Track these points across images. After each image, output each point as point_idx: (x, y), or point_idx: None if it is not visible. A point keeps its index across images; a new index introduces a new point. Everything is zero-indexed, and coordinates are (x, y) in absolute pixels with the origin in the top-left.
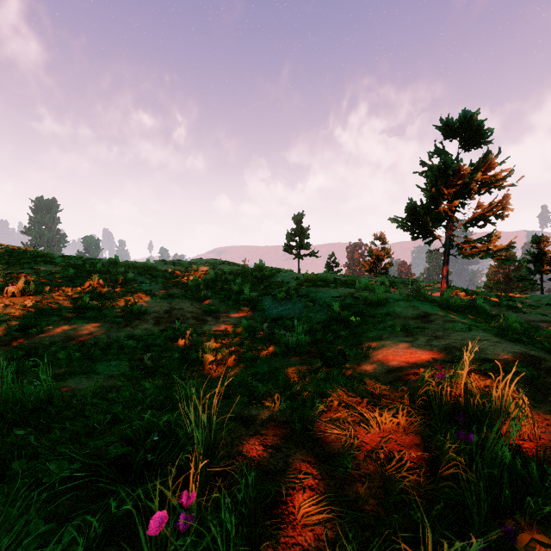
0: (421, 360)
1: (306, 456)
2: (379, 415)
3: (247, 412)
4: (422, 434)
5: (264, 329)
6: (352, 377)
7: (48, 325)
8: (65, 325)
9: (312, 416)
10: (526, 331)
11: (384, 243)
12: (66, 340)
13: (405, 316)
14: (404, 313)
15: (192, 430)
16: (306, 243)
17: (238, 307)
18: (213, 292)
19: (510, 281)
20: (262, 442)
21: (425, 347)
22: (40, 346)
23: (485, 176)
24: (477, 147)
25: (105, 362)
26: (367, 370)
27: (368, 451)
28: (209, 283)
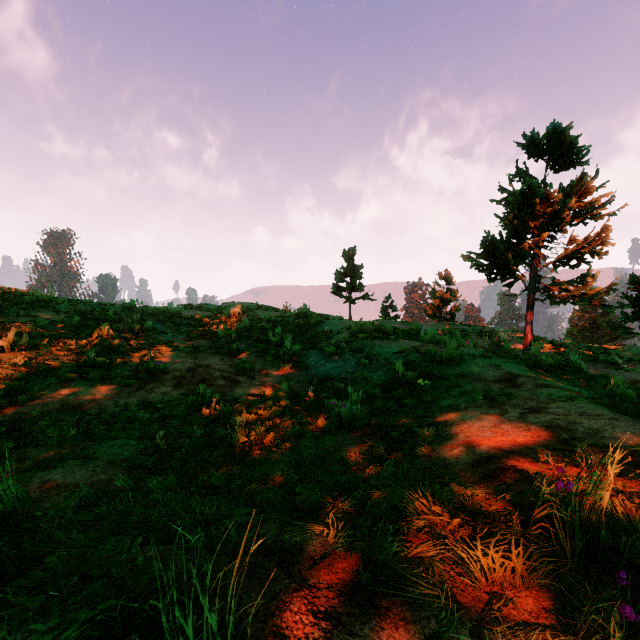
0: (518, 445)
1: (379, 633)
2: (481, 552)
3: (288, 538)
4: (550, 587)
5: (310, 393)
6: (427, 469)
7: (42, 388)
8: (62, 389)
9: (385, 556)
10: (639, 399)
11: (450, 283)
12: (63, 409)
13: (485, 378)
14: (483, 375)
15: (200, 608)
16: (359, 284)
17: (278, 364)
18: (247, 344)
19: (597, 328)
20: (310, 604)
21: (519, 425)
22: (28, 418)
23: (579, 204)
24: (569, 168)
25: (107, 441)
26: (446, 459)
27: (475, 625)
28: (243, 333)
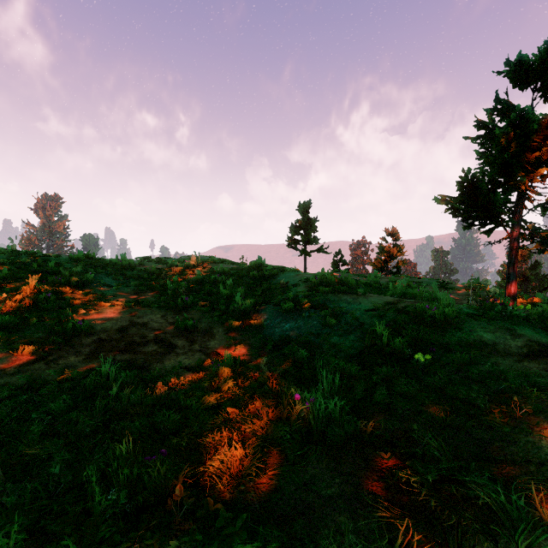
0: None
1: None
2: None
3: None
4: None
5: (261, 368)
6: None
7: None
8: None
9: None
10: None
11: (396, 239)
12: None
13: (506, 350)
14: (502, 344)
15: None
16: (314, 237)
17: (227, 321)
18: (196, 297)
19: (526, 281)
20: None
21: None
22: None
23: None
24: None
25: None
26: None
27: None
28: (193, 286)
